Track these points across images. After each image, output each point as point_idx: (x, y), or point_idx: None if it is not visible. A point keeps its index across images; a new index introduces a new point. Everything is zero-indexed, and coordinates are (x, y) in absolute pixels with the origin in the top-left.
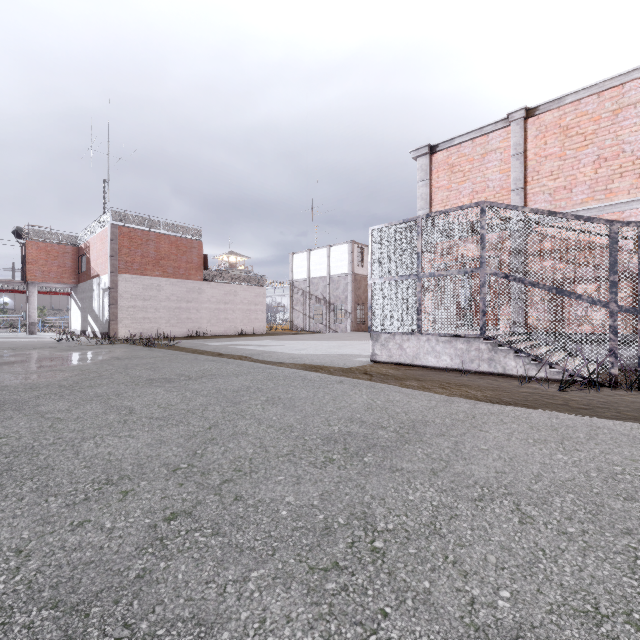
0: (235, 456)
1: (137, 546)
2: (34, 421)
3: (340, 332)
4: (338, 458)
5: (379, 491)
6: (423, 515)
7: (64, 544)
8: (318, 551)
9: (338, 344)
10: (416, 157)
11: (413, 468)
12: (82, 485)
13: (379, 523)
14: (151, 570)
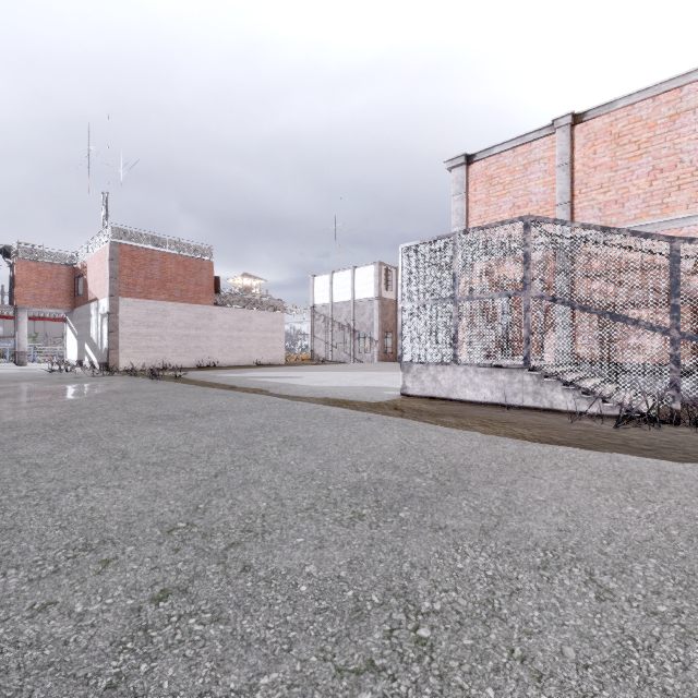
0: (245, 511)
1: (113, 639)
2: (7, 468)
3: (366, 362)
4: (369, 513)
5: (420, 557)
6: (477, 590)
7: (17, 638)
8: (347, 644)
9: (364, 375)
10: (451, 168)
11: (459, 526)
12: (53, 552)
13: (423, 602)
14: (128, 676)
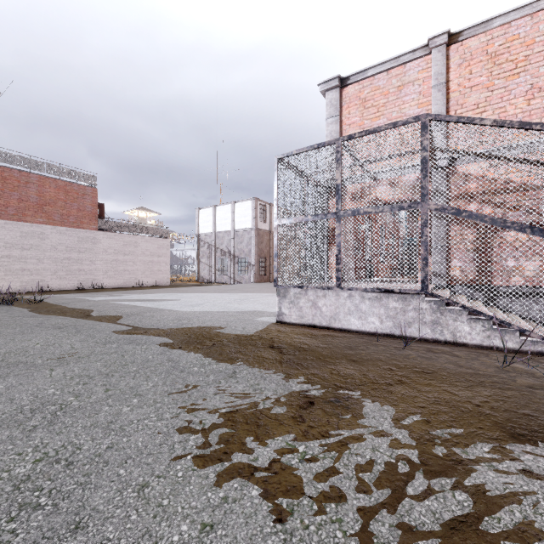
0: None
1: None
2: None
3: (244, 283)
4: None
5: None
6: None
7: None
8: None
9: (240, 297)
10: (325, 91)
11: None
12: None
13: None
14: None
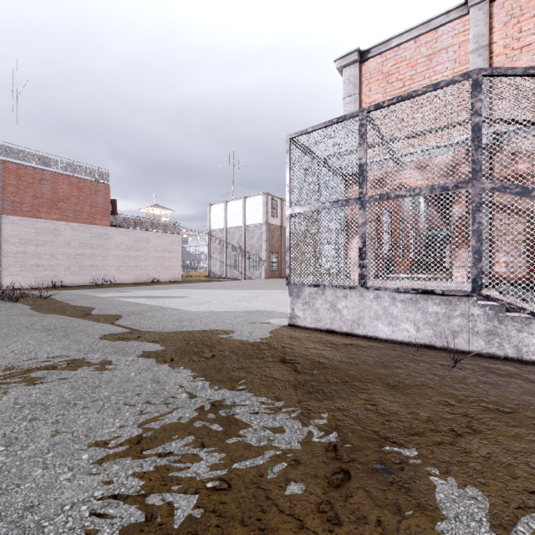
0: None
1: None
2: None
3: (255, 279)
4: None
5: None
6: None
7: None
8: None
9: (249, 294)
10: (342, 67)
11: None
12: None
13: None
14: None
